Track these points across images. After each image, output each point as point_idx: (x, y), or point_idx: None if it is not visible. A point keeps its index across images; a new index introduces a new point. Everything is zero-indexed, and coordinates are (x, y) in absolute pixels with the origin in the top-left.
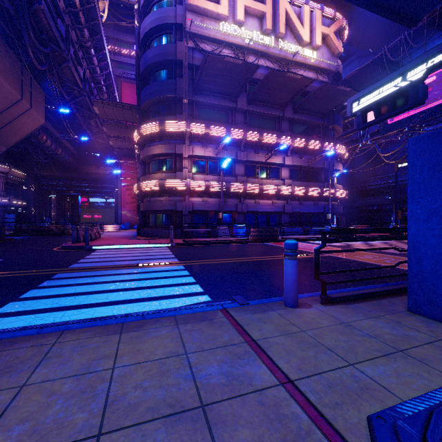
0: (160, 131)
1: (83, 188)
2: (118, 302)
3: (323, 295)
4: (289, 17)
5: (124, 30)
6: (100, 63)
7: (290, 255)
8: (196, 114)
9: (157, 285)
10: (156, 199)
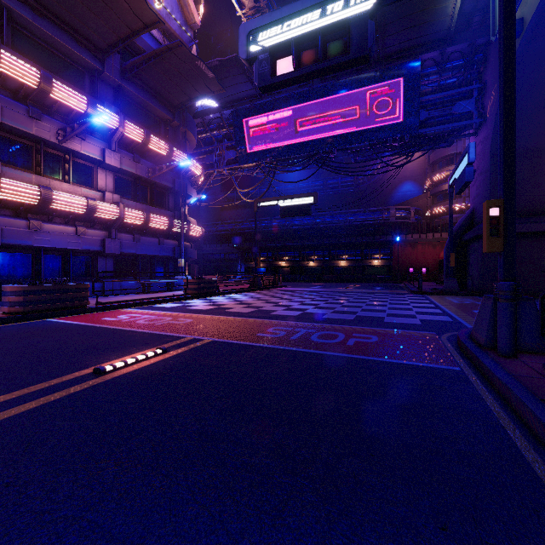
0: None
1: None
2: None
3: None
4: None
5: None
6: None
7: None
8: None
9: None
10: None
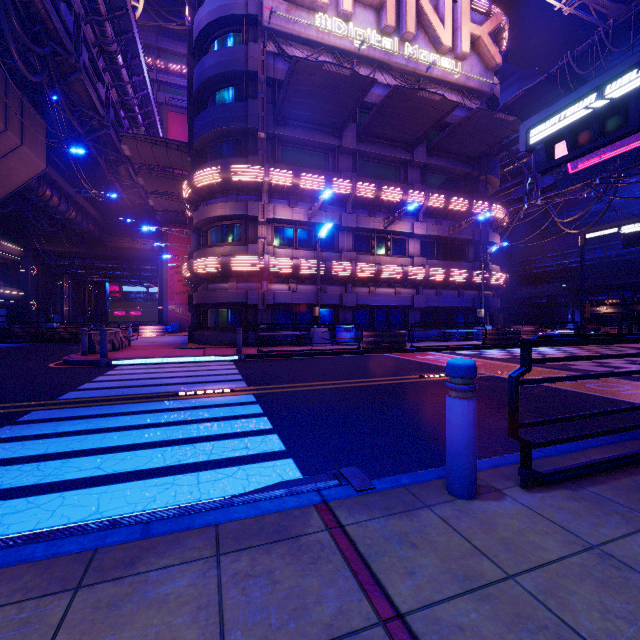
0: (223, 181)
1: (112, 270)
2: (117, 478)
3: (526, 471)
4: (421, 9)
5: (173, 35)
6: (132, 78)
7: (461, 391)
8: (279, 156)
9: (202, 436)
10: (217, 287)
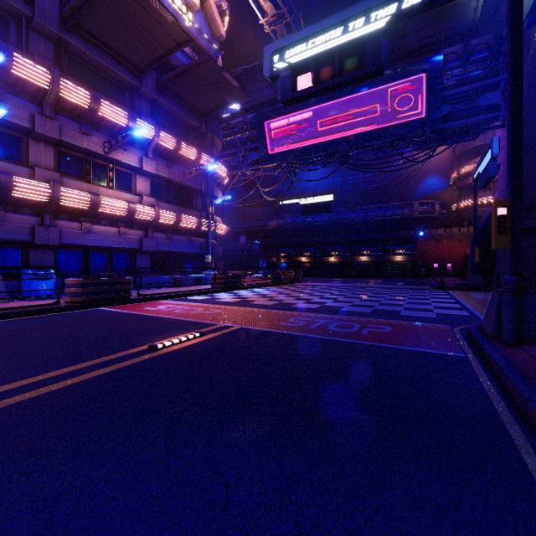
0: None
1: None
2: None
3: None
4: None
5: None
6: None
7: None
8: None
9: None
10: None
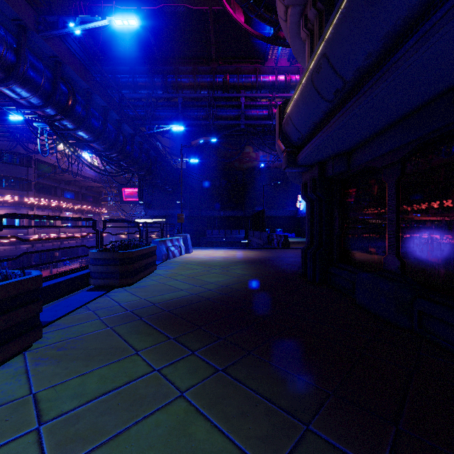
0: (18, 202)
1: None
2: None
3: None
4: None
5: None
6: None
7: None
8: (35, 189)
9: None
10: (8, 248)
